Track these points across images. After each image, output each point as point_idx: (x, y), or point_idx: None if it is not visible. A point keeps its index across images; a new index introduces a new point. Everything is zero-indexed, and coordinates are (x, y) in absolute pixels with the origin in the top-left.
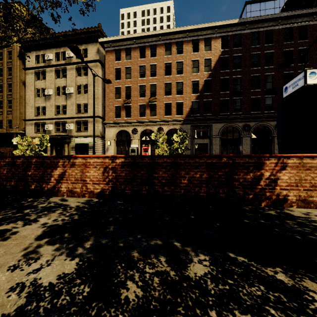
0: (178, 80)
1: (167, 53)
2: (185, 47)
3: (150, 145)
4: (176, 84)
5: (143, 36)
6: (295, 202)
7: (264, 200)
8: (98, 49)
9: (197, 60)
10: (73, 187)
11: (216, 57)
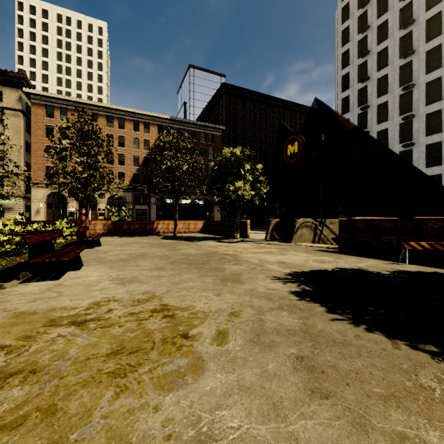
0: (120, 152)
1: (109, 125)
2: (127, 124)
3: (91, 209)
4: (118, 155)
5: (83, 102)
6: (162, 232)
7: (154, 232)
8: (20, 97)
9: (138, 138)
10: (90, 232)
11: (154, 140)
